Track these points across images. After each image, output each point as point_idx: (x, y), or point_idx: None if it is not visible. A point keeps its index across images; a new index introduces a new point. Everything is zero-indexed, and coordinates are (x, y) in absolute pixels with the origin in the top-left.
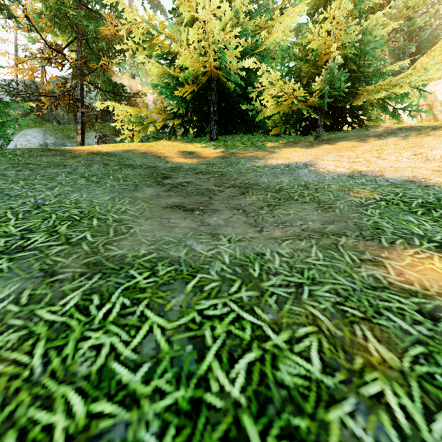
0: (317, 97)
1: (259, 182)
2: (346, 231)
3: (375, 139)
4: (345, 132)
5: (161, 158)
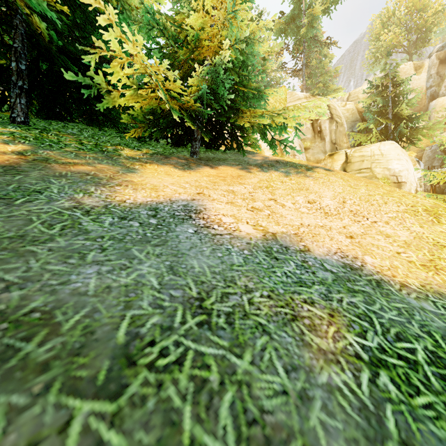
0: (196, 99)
1: (62, 300)
2: None
3: (258, 170)
4: (223, 153)
5: None
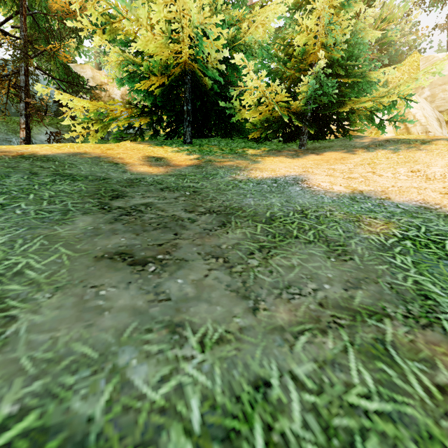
0: (303, 101)
1: (243, 205)
2: (384, 303)
3: (363, 151)
4: (330, 142)
5: (118, 165)
